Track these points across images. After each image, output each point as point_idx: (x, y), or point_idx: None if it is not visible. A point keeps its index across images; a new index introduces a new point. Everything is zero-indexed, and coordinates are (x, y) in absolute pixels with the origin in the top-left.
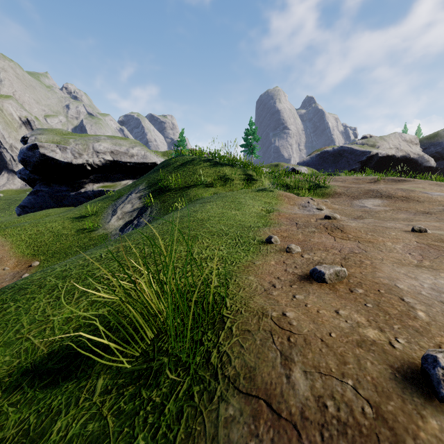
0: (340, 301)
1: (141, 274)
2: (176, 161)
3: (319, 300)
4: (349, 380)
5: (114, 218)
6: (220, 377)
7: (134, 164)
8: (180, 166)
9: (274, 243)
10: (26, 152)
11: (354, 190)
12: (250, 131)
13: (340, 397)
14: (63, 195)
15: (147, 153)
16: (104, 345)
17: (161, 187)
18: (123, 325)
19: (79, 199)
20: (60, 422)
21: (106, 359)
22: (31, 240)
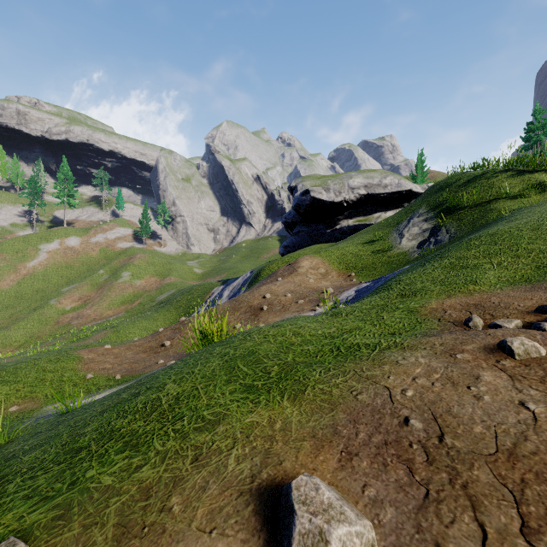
0: None
1: None
2: (458, 180)
3: None
4: None
5: (404, 240)
6: None
7: (388, 195)
8: (467, 183)
9: None
10: (299, 198)
11: None
12: (536, 124)
13: None
14: (320, 233)
15: (401, 181)
16: None
17: (449, 207)
18: None
19: (334, 235)
20: None
21: None
22: (339, 259)
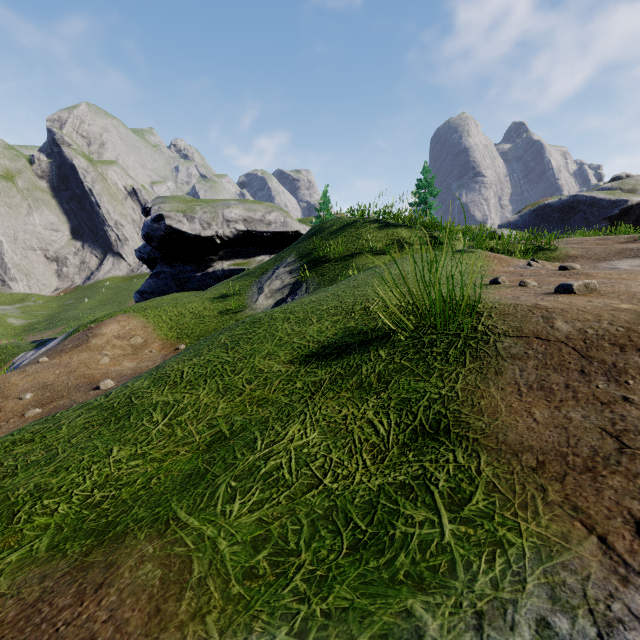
0: (592, 298)
1: (370, 303)
2: (332, 225)
3: (569, 299)
4: (605, 321)
5: (262, 296)
6: (491, 334)
7: (272, 235)
8: (339, 230)
9: (501, 283)
10: (150, 225)
11: (598, 251)
12: (424, 182)
13: (597, 327)
14: (187, 276)
15: (288, 219)
16: (367, 339)
17: (317, 258)
18: (377, 330)
19: (206, 281)
20: (364, 367)
21: (376, 344)
22: (173, 322)
